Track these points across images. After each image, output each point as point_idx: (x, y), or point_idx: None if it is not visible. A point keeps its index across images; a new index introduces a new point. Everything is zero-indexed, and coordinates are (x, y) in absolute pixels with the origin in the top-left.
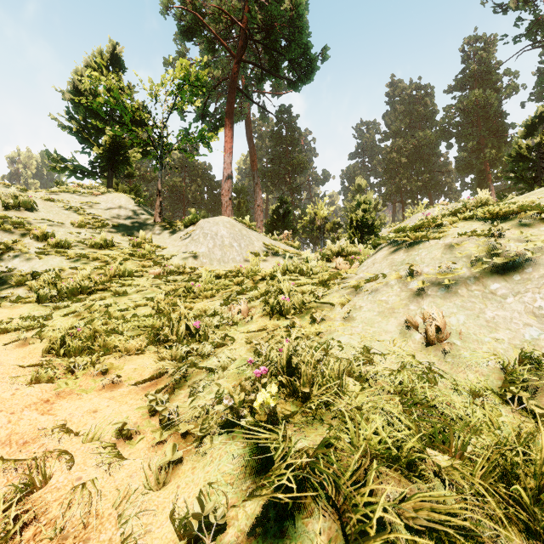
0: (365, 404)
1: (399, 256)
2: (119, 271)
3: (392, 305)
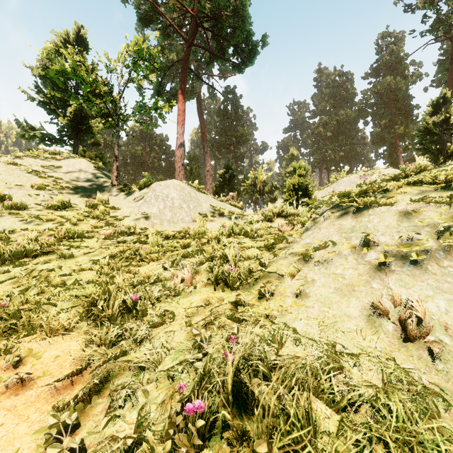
0: None
1: (347, 222)
2: (69, 232)
3: (350, 281)
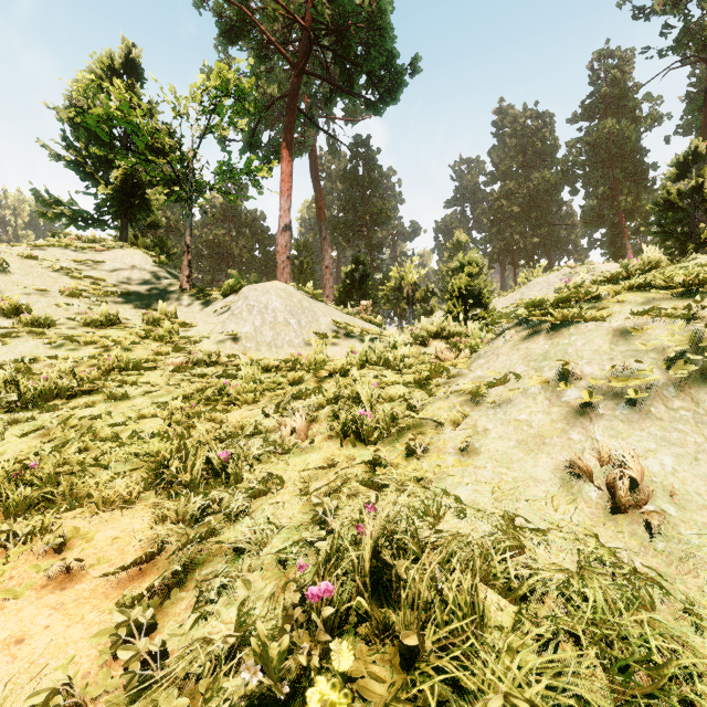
0: (532, 670)
1: (537, 345)
2: (120, 362)
3: (539, 430)
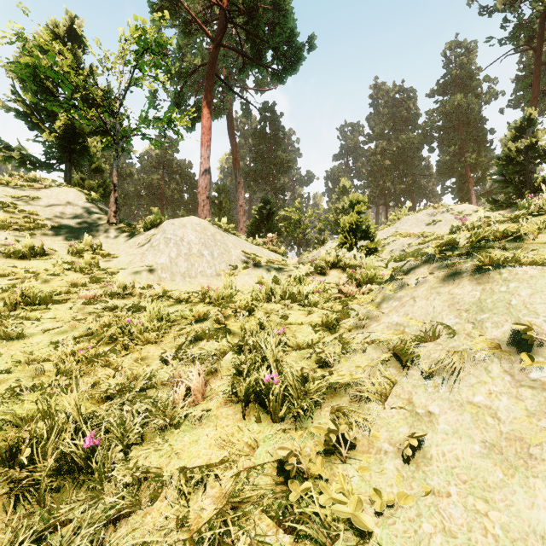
0: None
1: (463, 290)
2: (28, 295)
3: (513, 427)
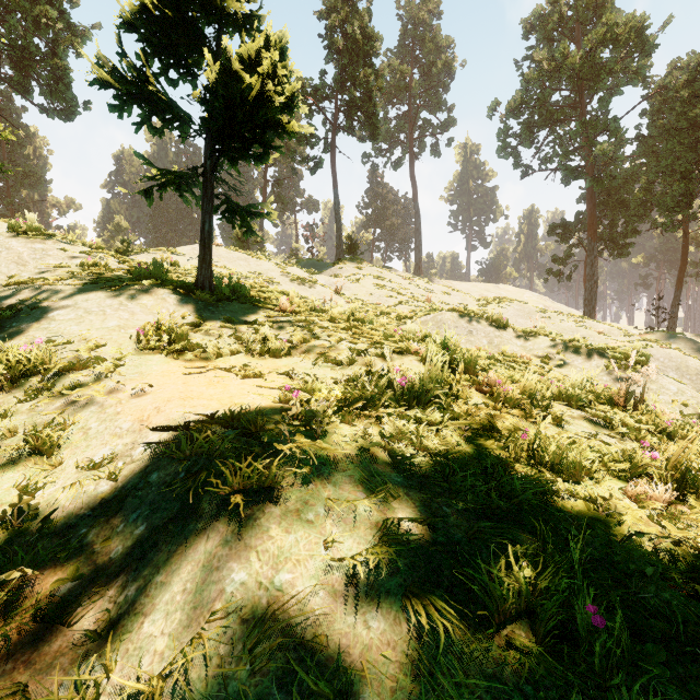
0: None
1: (137, 255)
2: None
3: None
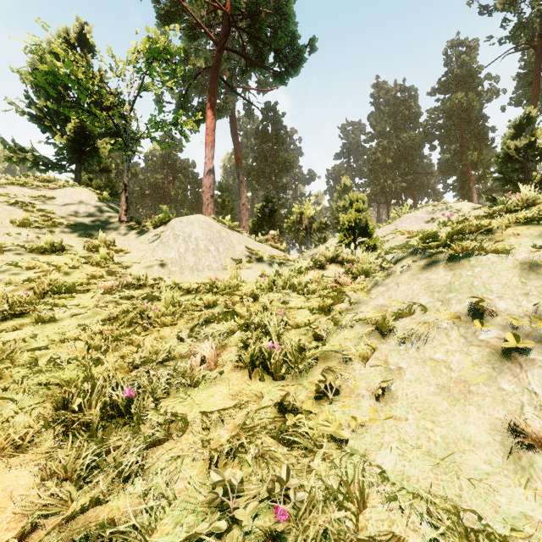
0: None
1: (438, 275)
2: (55, 285)
3: (460, 374)
